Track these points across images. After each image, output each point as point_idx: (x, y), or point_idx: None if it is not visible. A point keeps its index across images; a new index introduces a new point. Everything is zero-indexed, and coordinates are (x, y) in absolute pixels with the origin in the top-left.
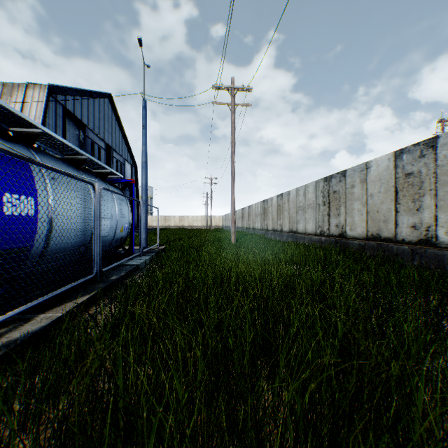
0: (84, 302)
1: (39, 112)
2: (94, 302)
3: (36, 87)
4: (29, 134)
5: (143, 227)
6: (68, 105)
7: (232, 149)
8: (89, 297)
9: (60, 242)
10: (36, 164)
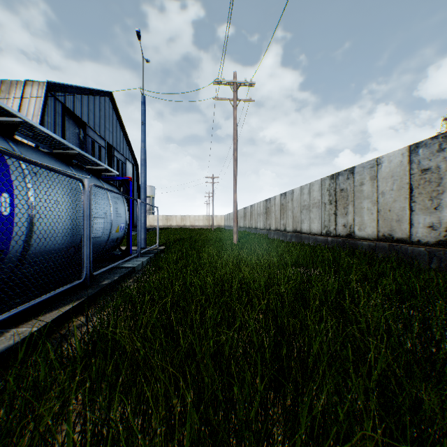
0: (50, 322)
1: (37, 109)
2: (81, 311)
3: (35, 84)
4: (7, 123)
5: (142, 226)
6: (67, 103)
7: (234, 146)
8: (74, 306)
9: (44, 244)
10: (7, 155)
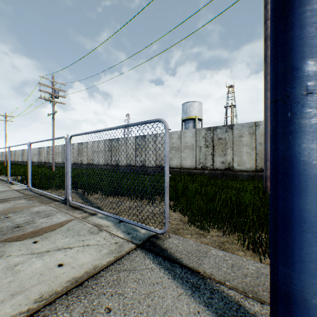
0: None
1: None
2: None
3: None
4: None
5: None
6: None
7: (6, 135)
8: None
9: None
10: None
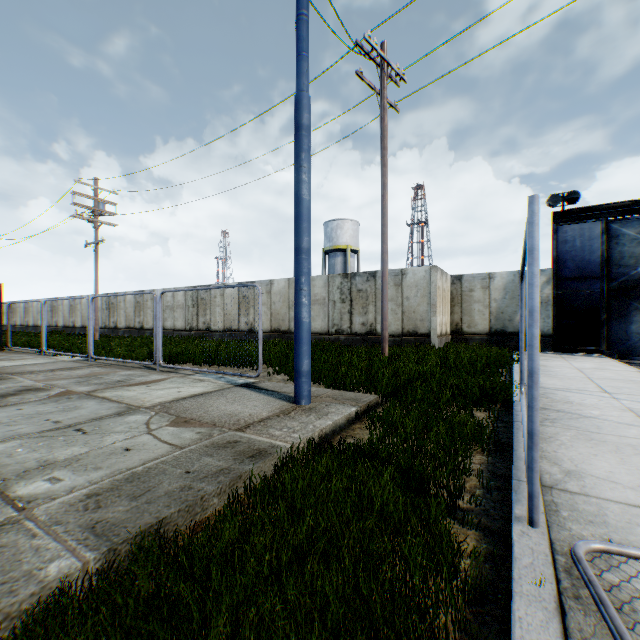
0: None
1: None
2: None
3: None
4: None
5: None
6: None
7: None
8: None
9: None
10: None
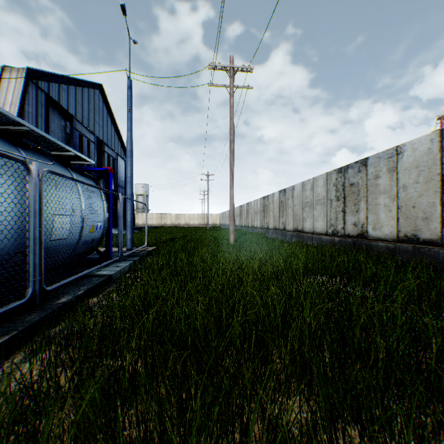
0: None
1: (16, 98)
2: (9, 352)
3: (13, 70)
4: None
5: (128, 225)
6: (52, 93)
7: (230, 137)
8: None
9: None
10: None
